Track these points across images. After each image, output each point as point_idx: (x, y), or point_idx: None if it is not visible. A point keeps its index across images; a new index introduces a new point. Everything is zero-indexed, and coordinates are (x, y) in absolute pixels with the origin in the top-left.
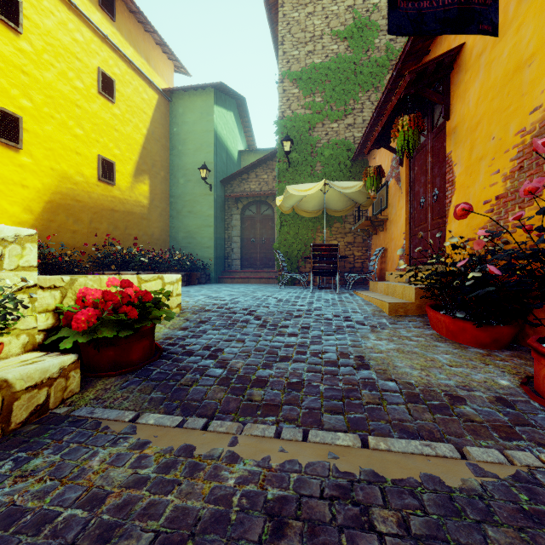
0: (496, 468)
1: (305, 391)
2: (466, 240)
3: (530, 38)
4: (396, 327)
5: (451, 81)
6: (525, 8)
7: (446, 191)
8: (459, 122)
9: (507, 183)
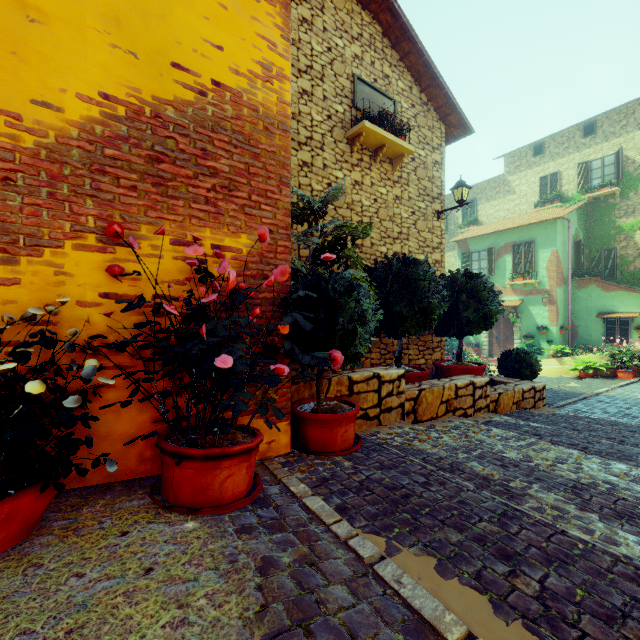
0: (376, 541)
1: None
2: None
3: None
4: None
5: None
6: None
7: None
8: None
9: None
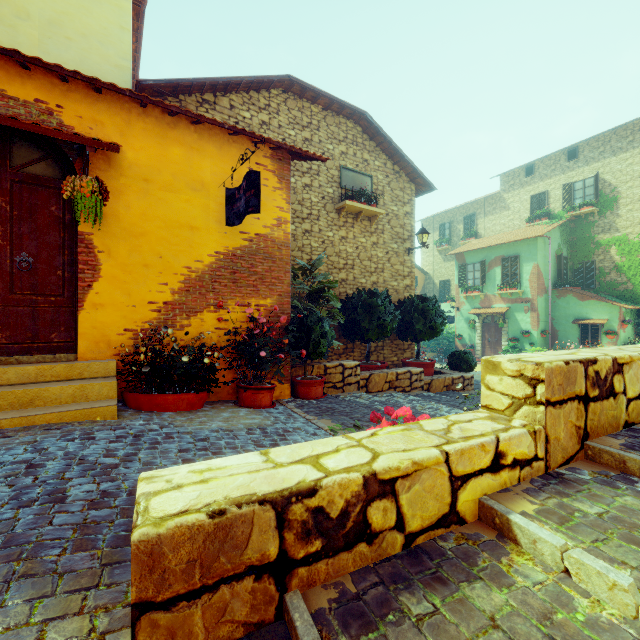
0: (315, 417)
1: (312, 439)
2: (158, 333)
3: (195, 216)
4: (164, 420)
5: (93, 160)
6: (192, 195)
7: (81, 272)
8: (109, 213)
9: (176, 296)
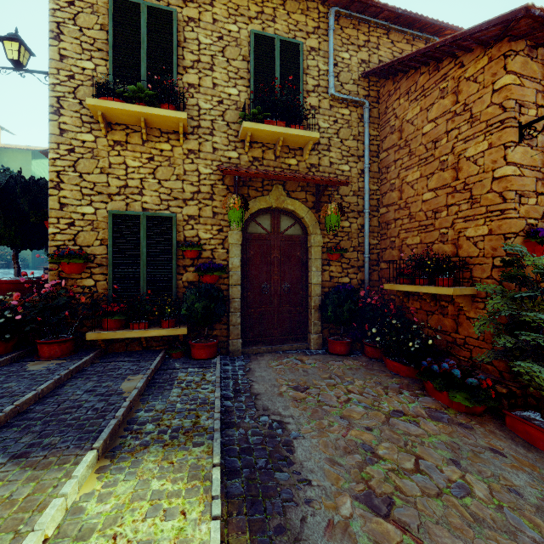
0: None
1: None
2: None
3: None
4: None
5: None
6: None
7: None
8: None
9: None
